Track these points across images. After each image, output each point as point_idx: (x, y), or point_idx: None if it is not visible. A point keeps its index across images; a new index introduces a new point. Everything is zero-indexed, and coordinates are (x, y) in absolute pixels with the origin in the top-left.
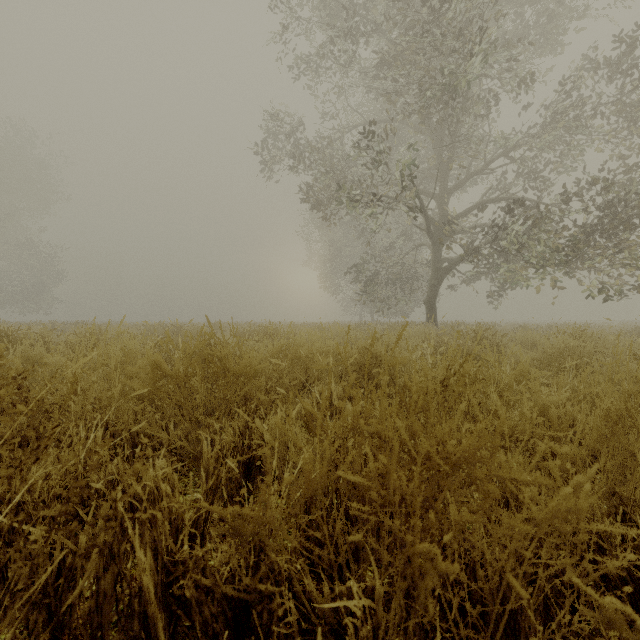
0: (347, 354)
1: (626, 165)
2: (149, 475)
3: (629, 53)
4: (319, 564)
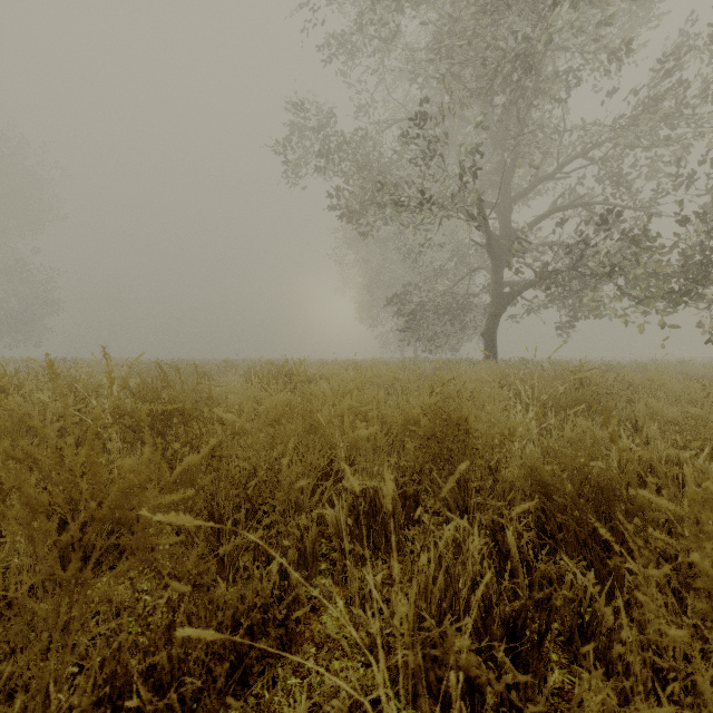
0: (402, 415)
1: None
2: None
3: None
4: None
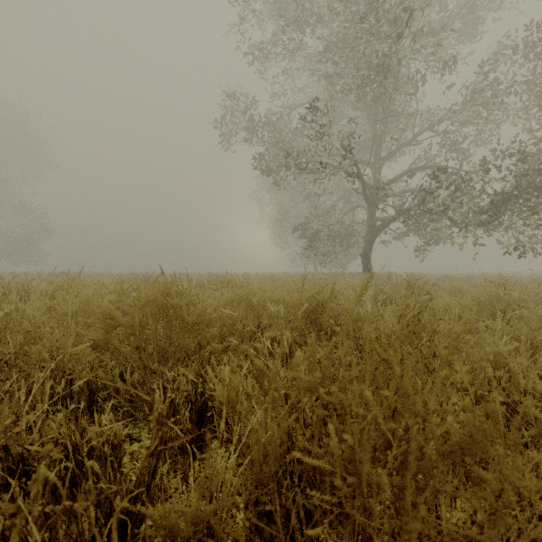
0: (296, 302)
1: (536, 137)
2: (94, 431)
3: (539, 39)
4: (271, 541)
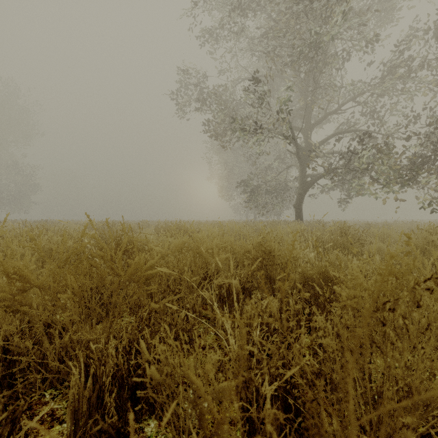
0: (243, 249)
1: None
2: None
3: None
4: None
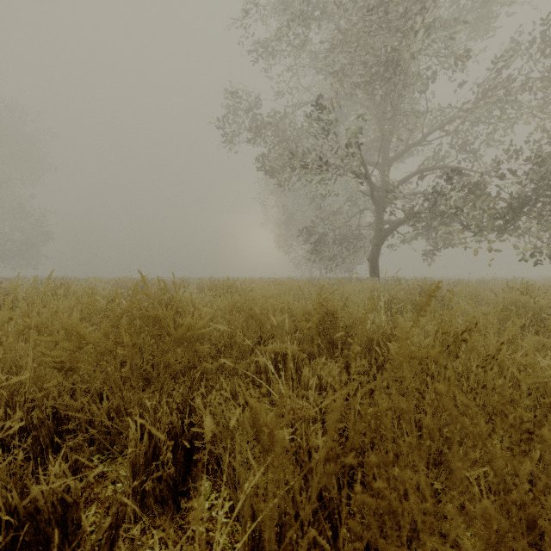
0: (302, 310)
1: (550, 136)
2: (38, 489)
3: None
4: None
